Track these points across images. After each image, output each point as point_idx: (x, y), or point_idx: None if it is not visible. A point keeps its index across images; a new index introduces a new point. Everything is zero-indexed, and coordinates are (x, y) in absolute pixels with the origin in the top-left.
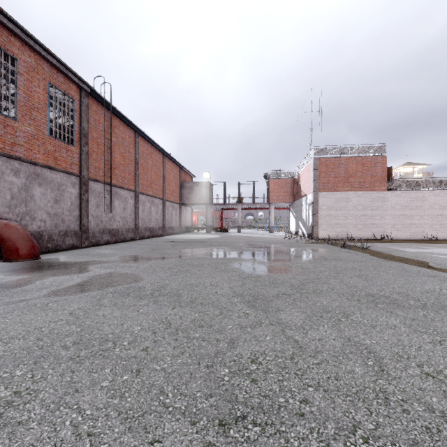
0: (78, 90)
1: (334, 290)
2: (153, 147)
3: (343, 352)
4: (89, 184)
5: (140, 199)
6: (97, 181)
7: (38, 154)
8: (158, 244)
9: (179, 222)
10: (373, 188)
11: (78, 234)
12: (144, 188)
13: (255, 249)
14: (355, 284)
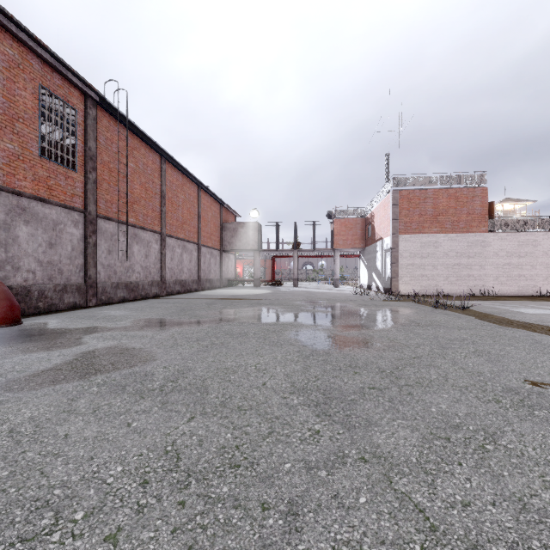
0: (82, 97)
1: (449, 379)
2: (185, 176)
3: (527, 546)
4: (97, 222)
5: (167, 243)
6: (109, 219)
7: (23, 180)
8: (190, 302)
9: (220, 273)
10: (469, 230)
11: (82, 289)
12: (174, 229)
13: (319, 310)
14: (477, 368)
